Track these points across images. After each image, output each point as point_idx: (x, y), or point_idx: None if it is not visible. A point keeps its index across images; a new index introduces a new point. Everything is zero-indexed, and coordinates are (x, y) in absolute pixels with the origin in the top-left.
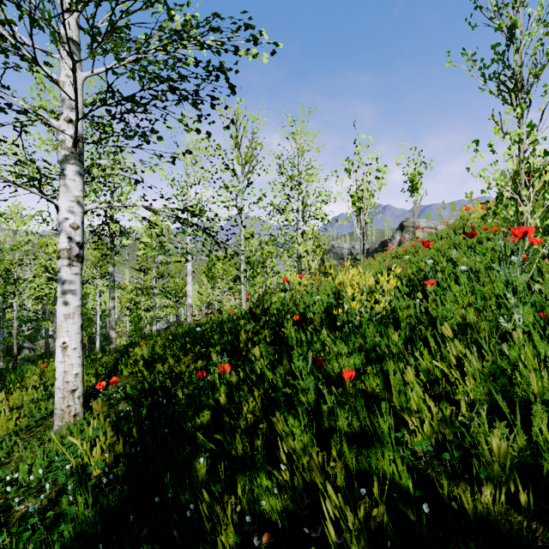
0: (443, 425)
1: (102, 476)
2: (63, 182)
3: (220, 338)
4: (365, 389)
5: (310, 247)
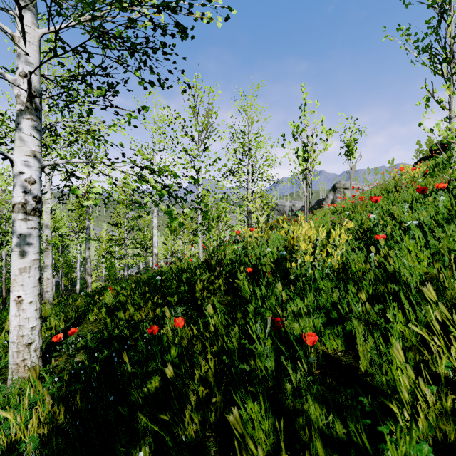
0: (442, 419)
1: (37, 454)
2: (18, 137)
3: (178, 288)
4: (326, 351)
5: (259, 204)
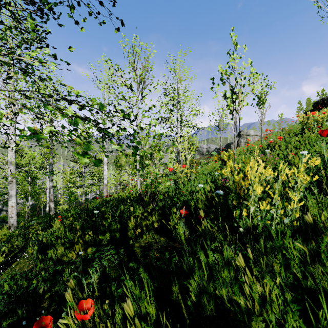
0: None
1: None
2: None
3: (110, 226)
4: None
5: (186, 145)
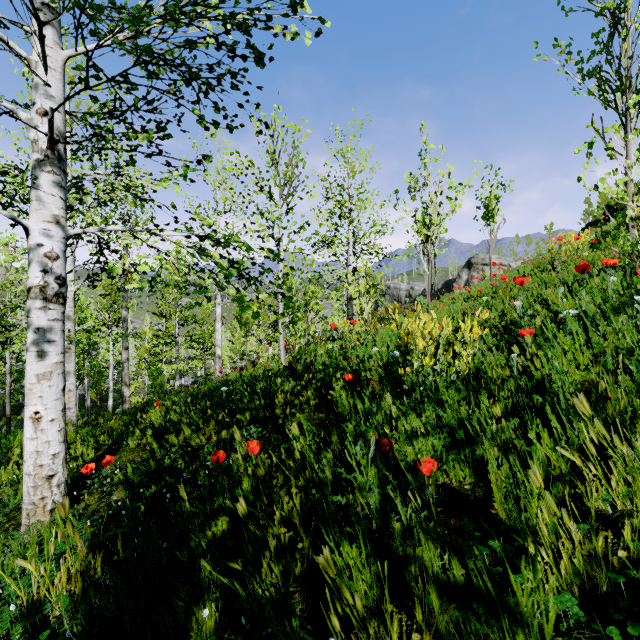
0: (592, 564)
1: (67, 617)
2: (35, 196)
3: (251, 402)
4: (449, 484)
5: (363, 287)
